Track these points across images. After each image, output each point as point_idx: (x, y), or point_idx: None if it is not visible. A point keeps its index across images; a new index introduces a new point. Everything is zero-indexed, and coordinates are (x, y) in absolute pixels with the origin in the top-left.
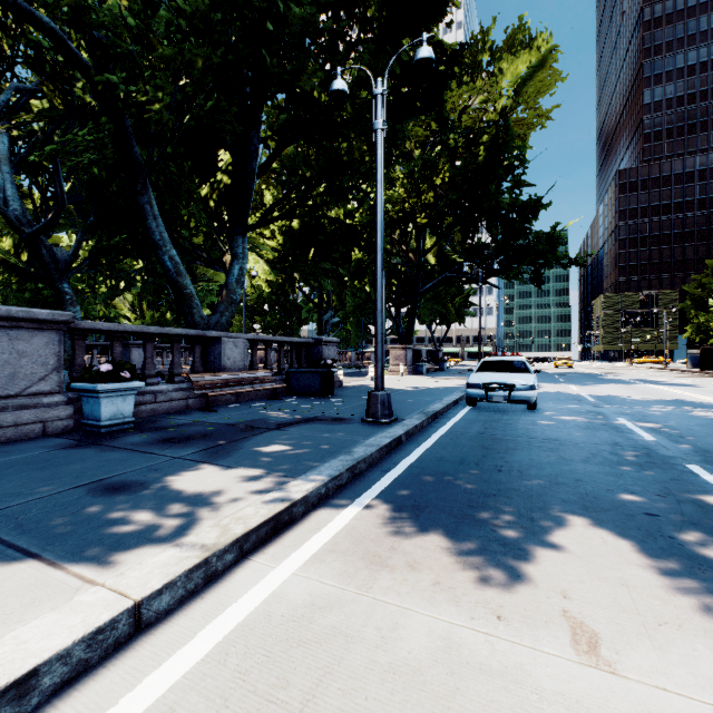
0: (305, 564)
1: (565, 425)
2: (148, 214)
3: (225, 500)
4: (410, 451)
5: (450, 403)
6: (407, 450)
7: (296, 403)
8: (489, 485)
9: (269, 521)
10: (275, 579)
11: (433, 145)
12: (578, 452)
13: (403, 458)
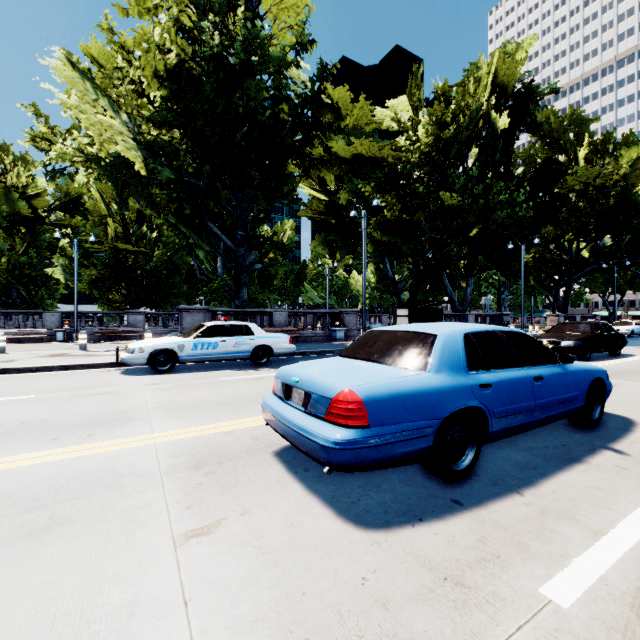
0: None
1: None
2: (443, 277)
3: None
4: None
5: None
6: None
7: None
8: None
9: None
10: None
11: None
12: None
13: None
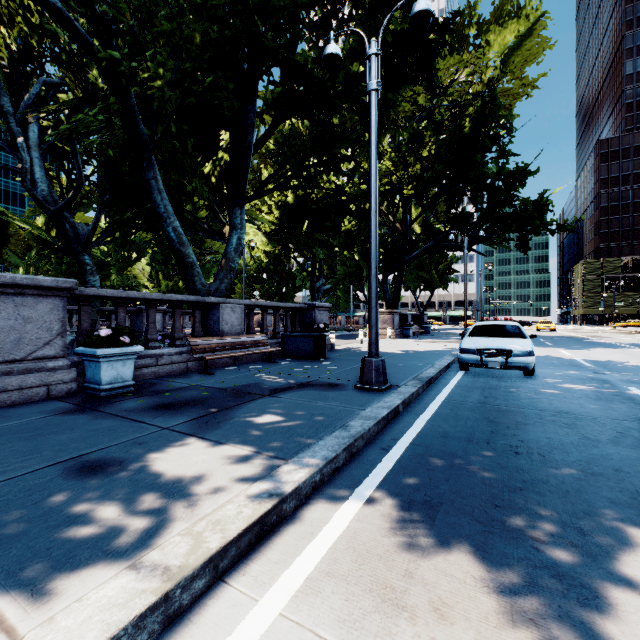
0: (296, 596)
1: (572, 394)
2: (154, 188)
3: (205, 491)
4: (409, 424)
5: (443, 368)
6: (405, 422)
7: (290, 367)
8: (510, 473)
9: (252, 527)
10: (256, 625)
11: (419, 120)
12: (602, 430)
13: (403, 432)
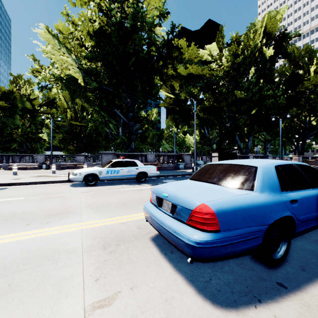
0: None
1: None
2: (235, 136)
3: None
4: None
5: None
6: None
7: None
8: None
9: None
10: None
11: None
12: None
13: None
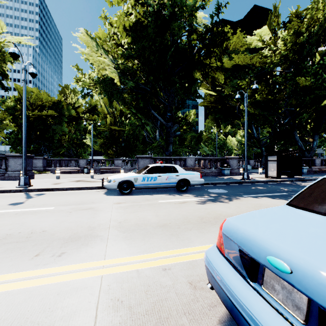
0: None
1: None
2: (295, 135)
3: None
4: None
5: None
6: None
7: None
8: None
9: None
10: None
11: None
12: None
13: None
